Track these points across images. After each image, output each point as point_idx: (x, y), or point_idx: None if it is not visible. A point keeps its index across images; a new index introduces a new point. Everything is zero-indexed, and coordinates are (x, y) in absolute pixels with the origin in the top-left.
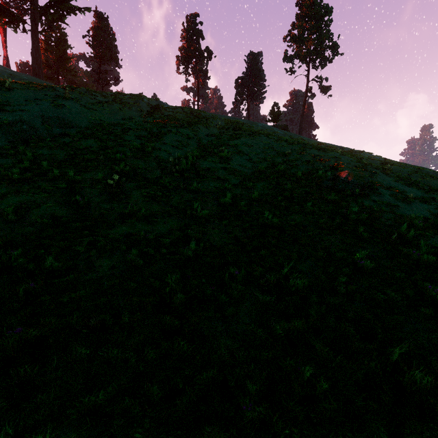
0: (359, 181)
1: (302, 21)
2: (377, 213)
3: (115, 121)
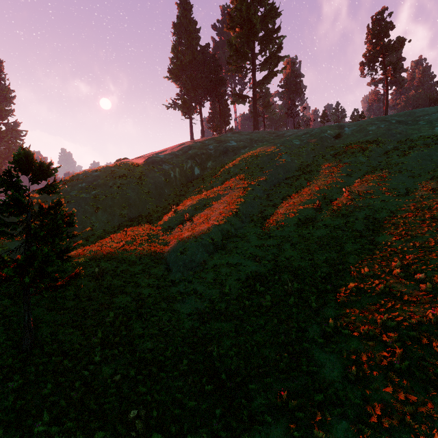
0: None
1: None
2: None
3: (309, 160)
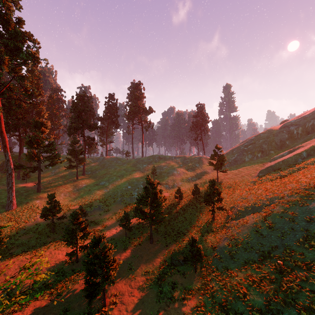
0: None
1: None
2: None
3: None
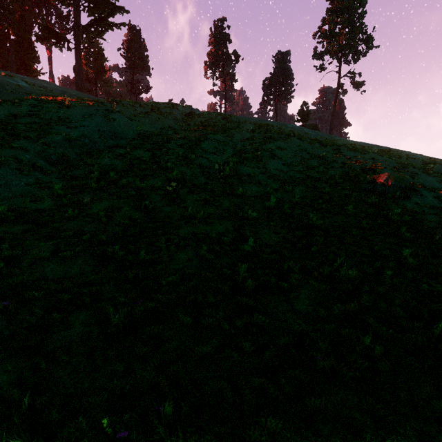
0: (400, 184)
1: (333, 16)
2: (419, 215)
3: (155, 130)
